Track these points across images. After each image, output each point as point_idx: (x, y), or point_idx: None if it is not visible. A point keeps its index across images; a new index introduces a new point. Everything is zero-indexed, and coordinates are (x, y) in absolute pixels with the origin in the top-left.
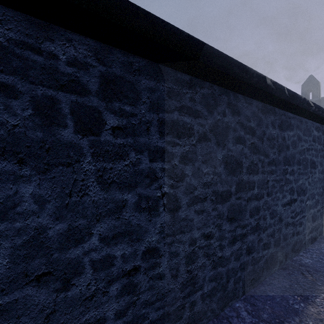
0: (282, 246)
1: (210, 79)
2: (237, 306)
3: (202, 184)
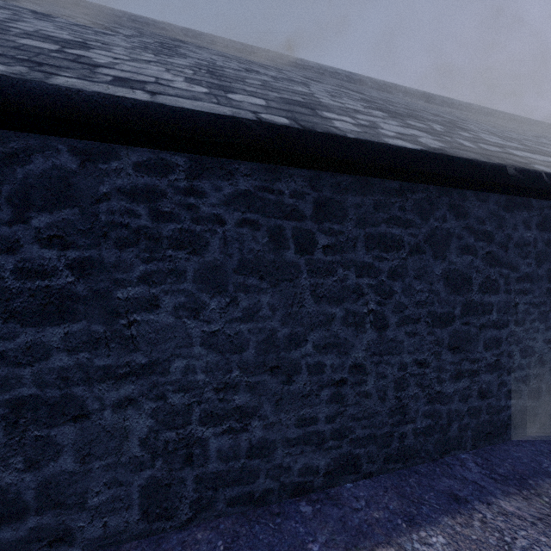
0: (544, 400)
1: (424, 181)
2: (463, 457)
3: (414, 302)
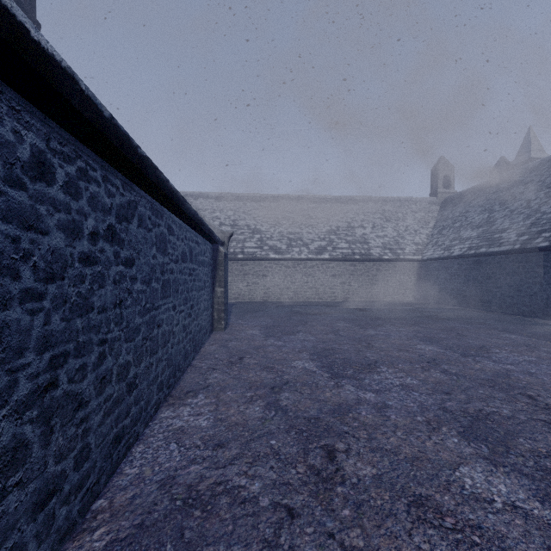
0: None
1: None
2: None
3: None
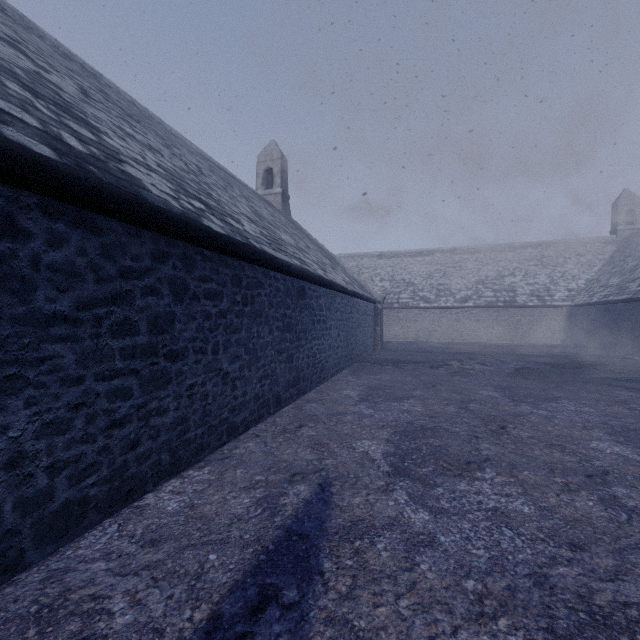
0: None
1: None
2: None
3: None
